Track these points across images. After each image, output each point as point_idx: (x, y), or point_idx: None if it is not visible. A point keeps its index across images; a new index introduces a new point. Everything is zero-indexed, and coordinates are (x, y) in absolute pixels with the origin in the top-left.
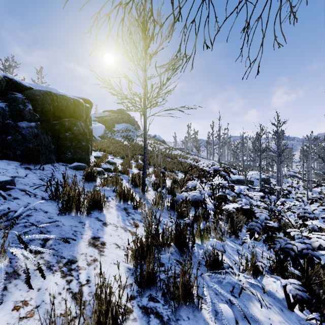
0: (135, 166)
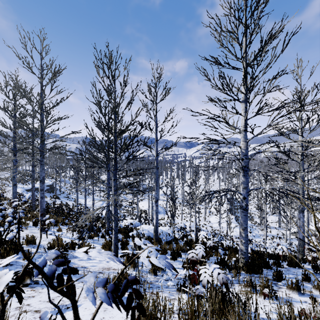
0: None
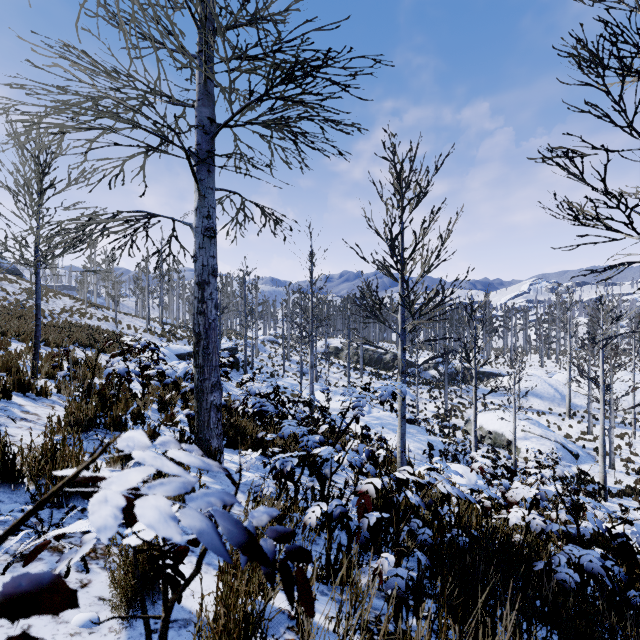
0: None
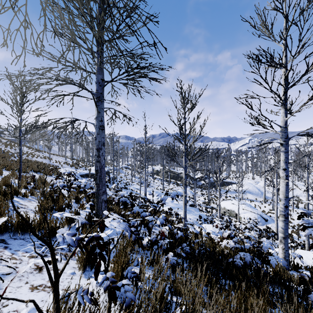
0: None
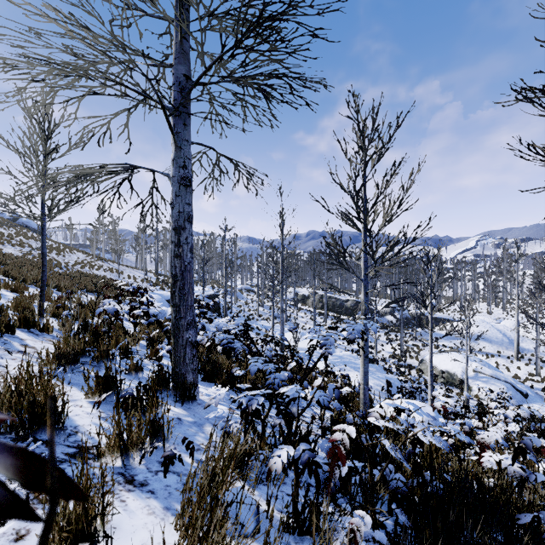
0: (2, 285)
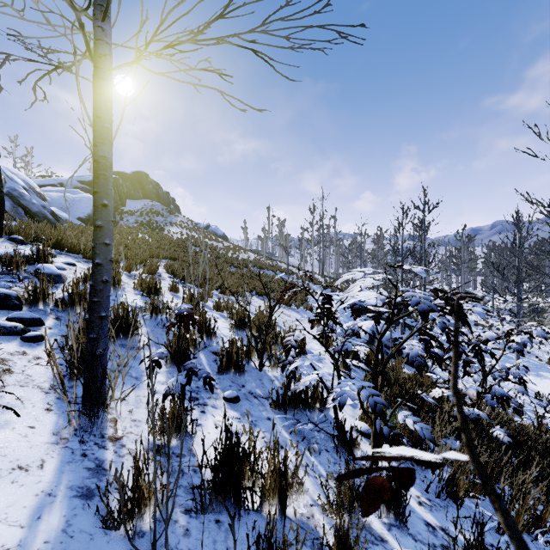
0: (137, 284)
